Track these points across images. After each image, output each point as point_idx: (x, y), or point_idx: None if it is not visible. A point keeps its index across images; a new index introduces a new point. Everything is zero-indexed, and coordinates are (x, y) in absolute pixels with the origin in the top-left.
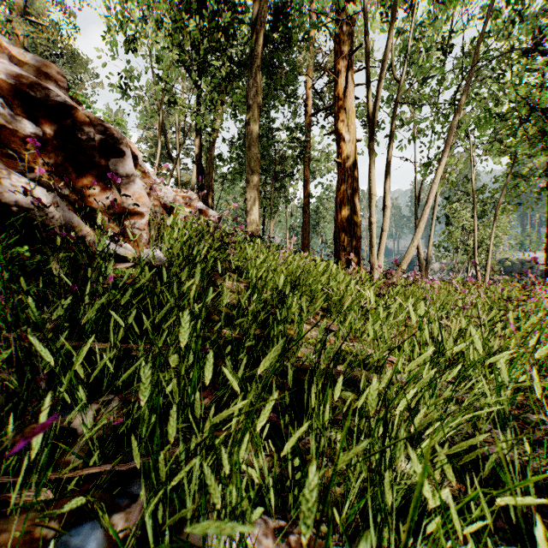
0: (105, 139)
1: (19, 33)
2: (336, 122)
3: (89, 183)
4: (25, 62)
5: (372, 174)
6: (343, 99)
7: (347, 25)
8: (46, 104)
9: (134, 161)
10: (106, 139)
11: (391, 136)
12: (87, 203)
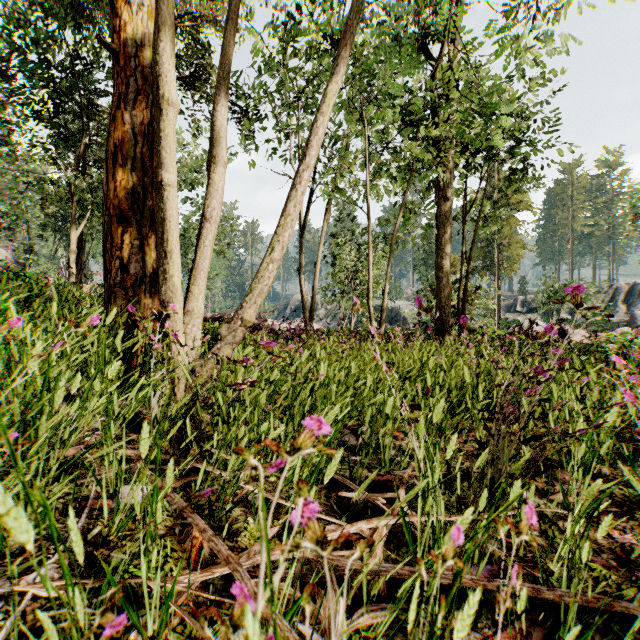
0: None
1: None
2: None
3: None
4: None
5: (157, 35)
6: None
7: None
8: None
9: None
10: None
11: None
12: None
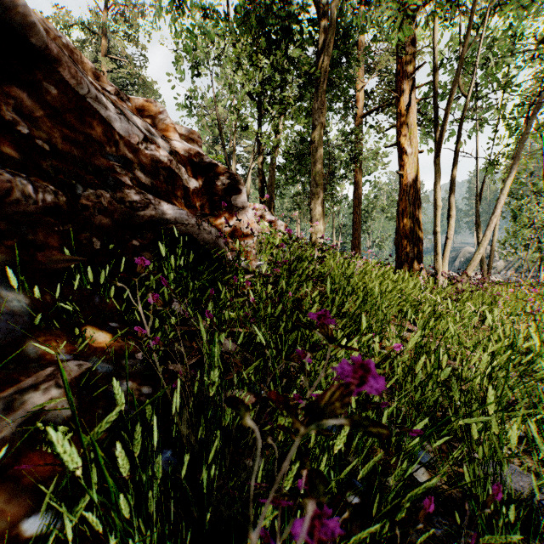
0: (230, 182)
1: (104, 70)
2: (398, 137)
3: (219, 215)
4: (182, 134)
5: (436, 187)
6: (406, 116)
7: (408, 45)
8: (201, 165)
9: None
10: (231, 182)
11: (455, 149)
12: (218, 230)
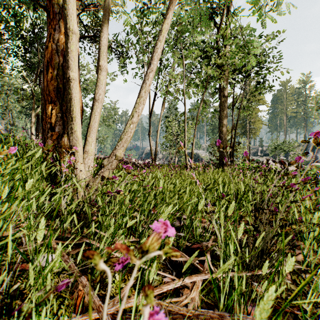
0: None
1: None
2: None
3: None
4: None
5: None
6: None
7: None
8: None
9: None
10: None
11: None
12: None
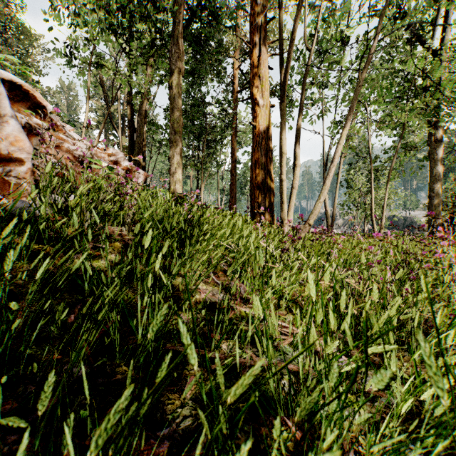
0: None
1: None
2: (252, 88)
3: None
4: None
5: (282, 133)
6: (258, 66)
7: None
8: None
9: (42, 112)
10: None
11: (300, 100)
12: None
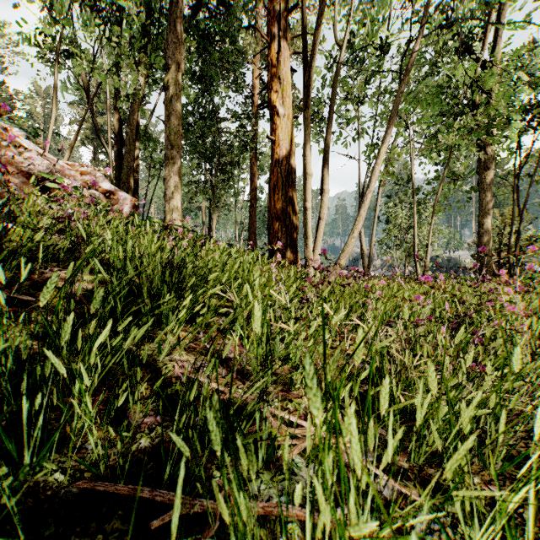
0: None
1: None
2: (270, 93)
3: None
4: None
5: (306, 149)
6: (277, 65)
7: None
8: None
9: None
10: None
11: (329, 109)
12: None
